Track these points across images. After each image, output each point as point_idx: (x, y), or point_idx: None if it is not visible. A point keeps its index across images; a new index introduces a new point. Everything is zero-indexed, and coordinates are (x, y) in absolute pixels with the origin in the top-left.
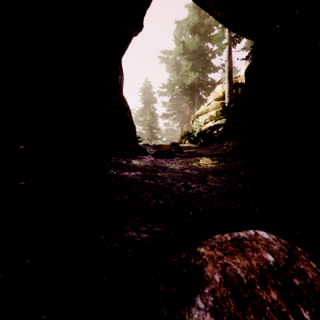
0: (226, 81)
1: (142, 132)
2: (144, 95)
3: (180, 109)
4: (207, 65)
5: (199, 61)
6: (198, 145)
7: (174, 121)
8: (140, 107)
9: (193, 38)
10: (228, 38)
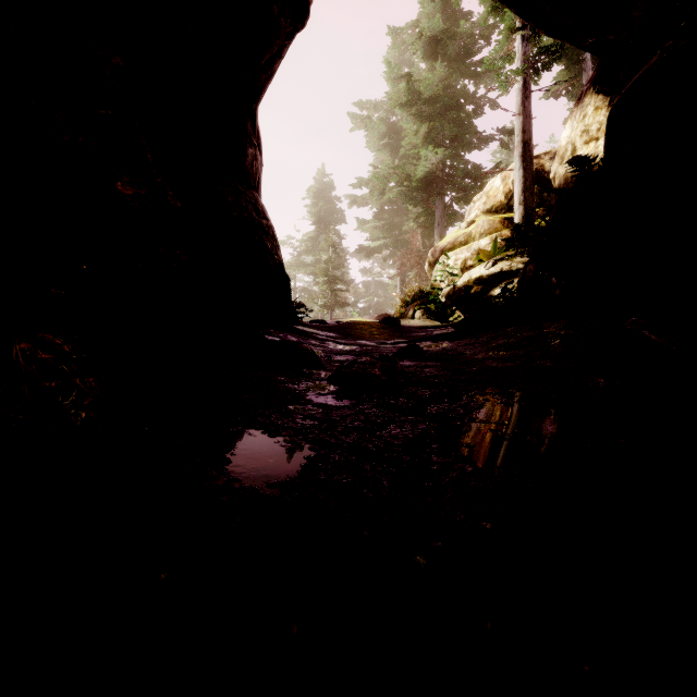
0: (518, 164)
1: (311, 290)
2: (317, 204)
3: (398, 236)
4: (464, 131)
5: (445, 123)
6: (455, 328)
7: (385, 263)
8: (307, 233)
9: (430, 70)
10: (521, 59)
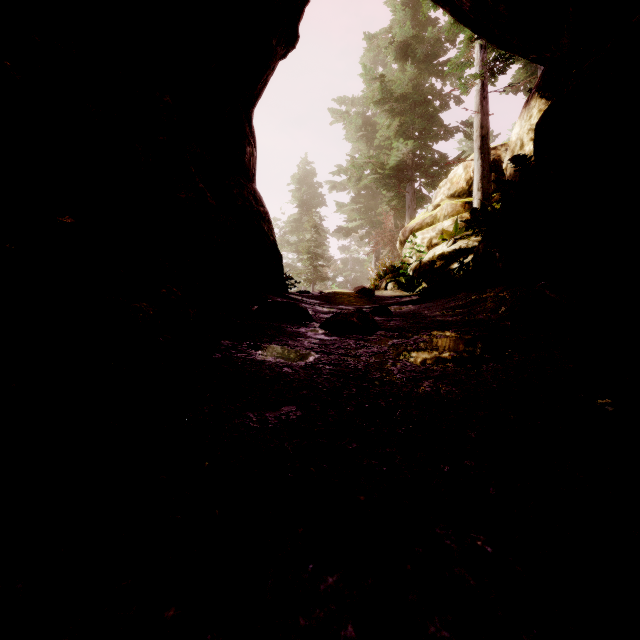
0: (476, 155)
1: (295, 266)
2: (300, 189)
3: (373, 217)
4: (432, 124)
5: (415, 117)
6: (420, 296)
7: (361, 242)
8: (292, 215)
9: (401, 70)
10: (479, 64)
